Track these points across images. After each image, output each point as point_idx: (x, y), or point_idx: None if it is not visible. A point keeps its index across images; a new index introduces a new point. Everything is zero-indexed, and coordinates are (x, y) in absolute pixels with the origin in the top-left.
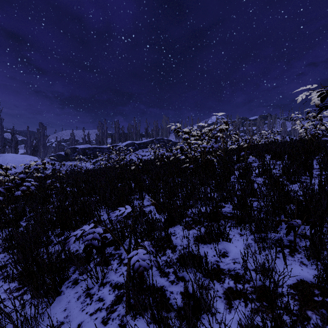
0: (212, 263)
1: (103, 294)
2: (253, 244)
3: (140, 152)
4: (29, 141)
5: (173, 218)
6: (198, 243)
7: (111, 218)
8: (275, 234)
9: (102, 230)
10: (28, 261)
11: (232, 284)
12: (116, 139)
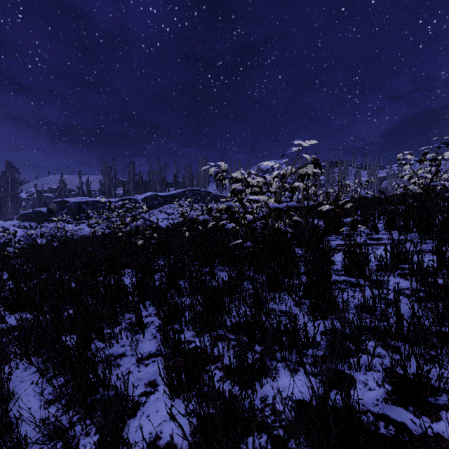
0: None
1: None
2: None
3: (165, 209)
4: None
5: None
6: None
7: None
8: None
9: None
10: None
11: None
12: (130, 189)
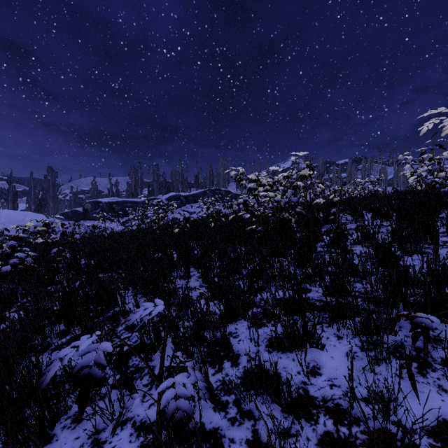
0: (297, 386)
1: (120, 443)
2: (360, 354)
3: (187, 208)
4: (33, 192)
5: (234, 309)
6: (273, 350)
7: (129, 322)
8: (393, 336)
9: (111, 347)
10: (2, 383)
11: (331, 425)
12: (155, 189)
